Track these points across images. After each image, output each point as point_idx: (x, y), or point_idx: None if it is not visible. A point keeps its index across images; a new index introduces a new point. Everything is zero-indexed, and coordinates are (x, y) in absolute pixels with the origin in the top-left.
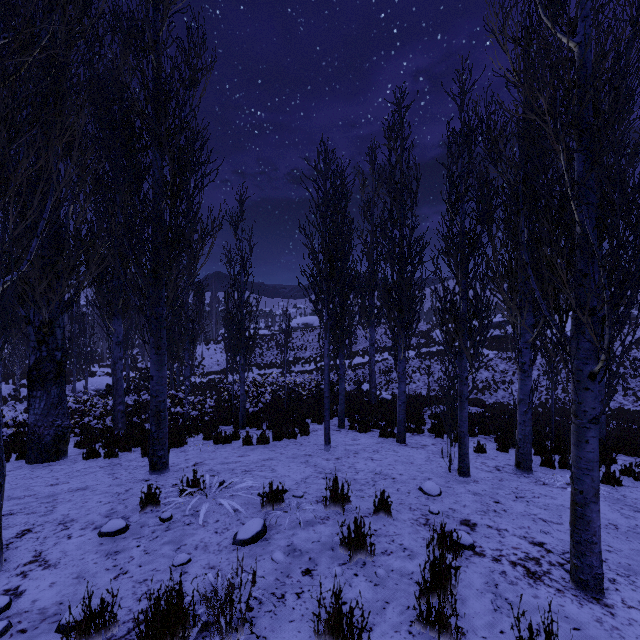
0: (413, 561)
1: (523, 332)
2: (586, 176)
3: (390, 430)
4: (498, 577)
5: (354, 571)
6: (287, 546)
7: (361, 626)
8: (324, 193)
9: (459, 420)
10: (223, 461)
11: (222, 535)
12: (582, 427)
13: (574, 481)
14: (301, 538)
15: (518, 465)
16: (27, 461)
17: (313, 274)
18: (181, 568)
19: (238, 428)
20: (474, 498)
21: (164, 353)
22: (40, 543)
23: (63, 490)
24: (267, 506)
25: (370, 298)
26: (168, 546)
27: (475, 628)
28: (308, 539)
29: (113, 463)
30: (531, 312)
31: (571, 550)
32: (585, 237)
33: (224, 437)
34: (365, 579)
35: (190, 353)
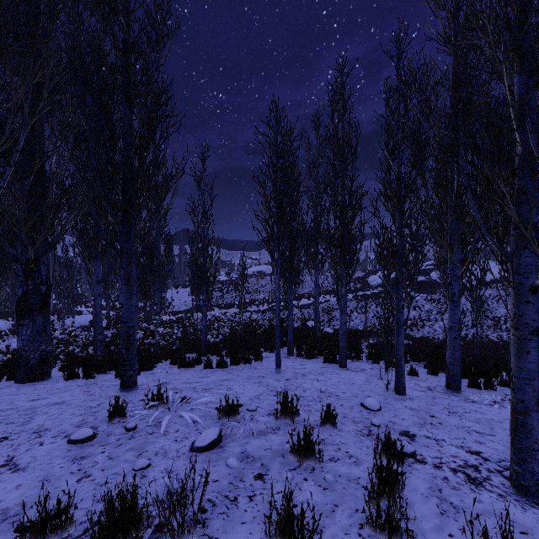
0: (359, 467)
1: (453, 267)
2: (529, 95)
3: (333, 356)
4: (441, 482)
5: (304, 476)
6: (241, 453)
7: (312, 528)
8: (275, 146)
9: (396, 344)
10: (186, 381)
11: (181, 443)
12: (523, 339)
13: (515, 391)
14: (254, 446)
15: (448, 385)
16: (15, 381)
17: (265, 218)
18: (141, 472)
19: (201, 355)
20: (411, 413)
21: (133, 284)
22: (13, 449)
23: (42, 404)
24: (223, 418)
25: (315, 245)
26: (130, 452)
27: (424, 531)
28: (260, 447)
29: (90, 383)
30: (460, 249)
31: (512, 457)
32: (529, 151)
33: (188, 362)
34: (314, 483)
35: (160, 292)
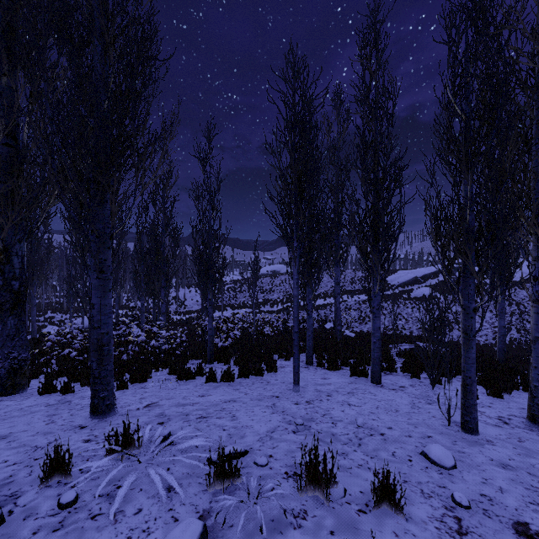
0: None
1: None
2: None
3: (362, 369)
4: None
5: None
6: None
7: None
8: (293, 105)
9: (464, 362)
10: (180, 402)
11: None
12: None
13: None
14: None
15: (533, 418)
16: None
17: (281, 197)
18: None
19: (206, 362)
20: (507, 474)
21: (108, 277)
22: None
23: None
24: (216, 484)
25: (335, 239)
26: None
27: None
28: None
29: (63, 400)
30: None
31: None
32: None
33: (187, 373)
34: None
35: (166, 291)
